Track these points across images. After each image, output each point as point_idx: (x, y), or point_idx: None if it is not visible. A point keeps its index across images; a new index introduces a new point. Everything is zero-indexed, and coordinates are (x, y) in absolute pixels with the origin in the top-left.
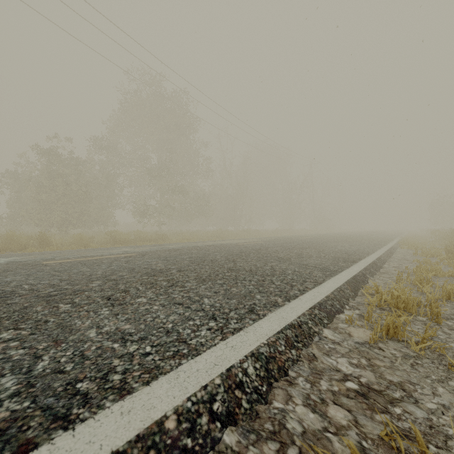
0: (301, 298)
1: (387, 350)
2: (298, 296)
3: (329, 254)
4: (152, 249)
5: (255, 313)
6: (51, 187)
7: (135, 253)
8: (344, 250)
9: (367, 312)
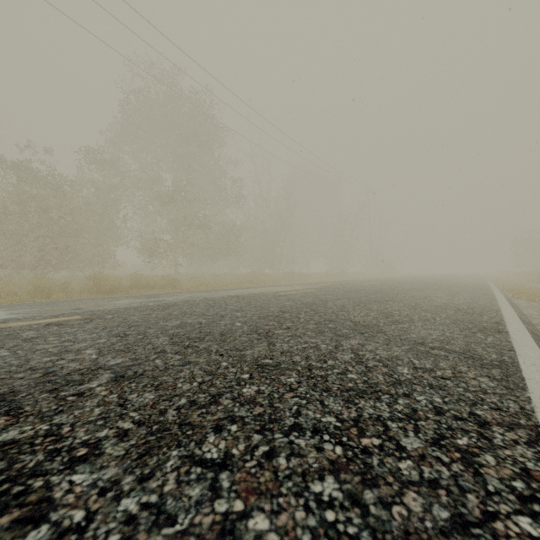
0: None
1: None
2: None
3: (436, 313)
4: (129, 304)
5: None
6: (21, 214)
7: (81, 315)
8: (448, 303)
9: None
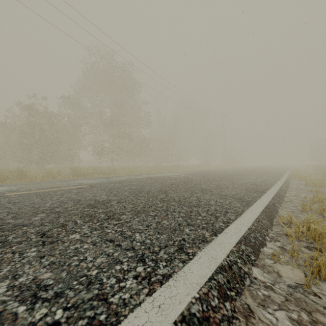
0: (226, 231)
1: (325, 297)
2: (223, 228)
3: (241, 185)
4: (101, 181)
5: (185, 252)
6: (30, 133)
7: (86, 185)
8: (252, 181)
9: (291, 248)
